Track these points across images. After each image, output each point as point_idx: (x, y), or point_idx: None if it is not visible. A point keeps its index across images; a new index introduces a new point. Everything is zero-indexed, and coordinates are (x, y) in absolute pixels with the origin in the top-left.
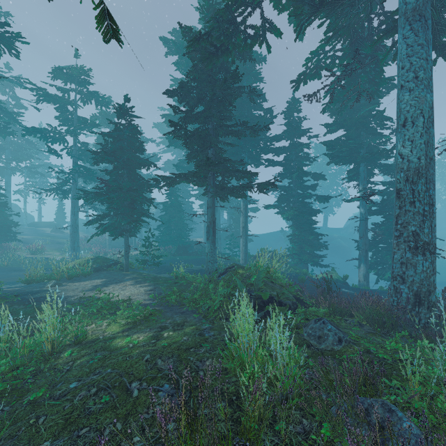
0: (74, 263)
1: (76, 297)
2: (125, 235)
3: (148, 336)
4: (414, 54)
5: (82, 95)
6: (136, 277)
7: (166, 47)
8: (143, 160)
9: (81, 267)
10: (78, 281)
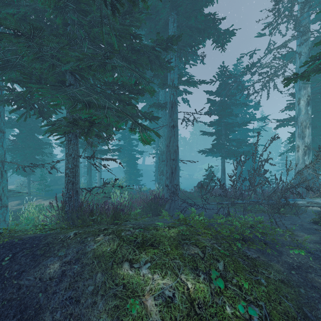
0: None
1: (13, 209)
2: (32, 174)
3: None
4: (162, 117)
5: None
6: (41, 197)
7: None
8: (43, 130)
9: None
10: None
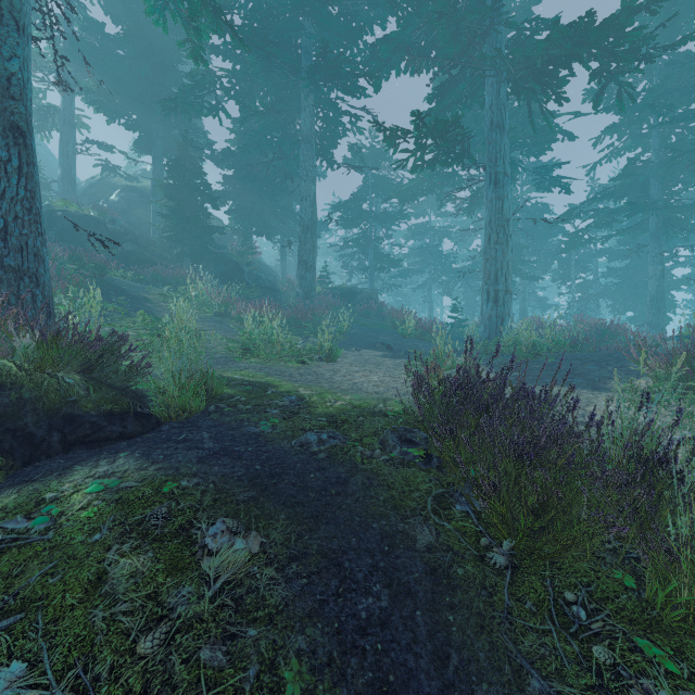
0: None
1: None
2: None
3: None
4: None
5: None
6: None
7: None
8: None
9: None
10: None
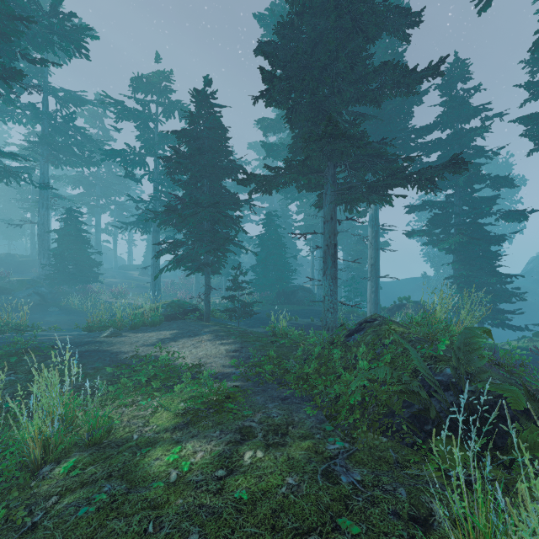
0: (144, 308)
1: (130, 354)
2: (203, 269)
3: (213, 456)
4: None
5: (164, 106)
6: (218, 330)
7: (262, 26)
8: (227, 163)
9: (150, 312)
10: (143, 331)
